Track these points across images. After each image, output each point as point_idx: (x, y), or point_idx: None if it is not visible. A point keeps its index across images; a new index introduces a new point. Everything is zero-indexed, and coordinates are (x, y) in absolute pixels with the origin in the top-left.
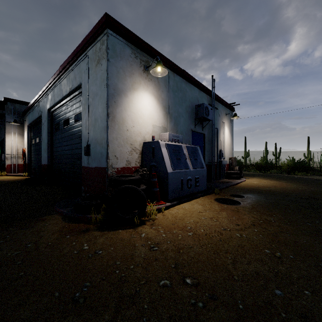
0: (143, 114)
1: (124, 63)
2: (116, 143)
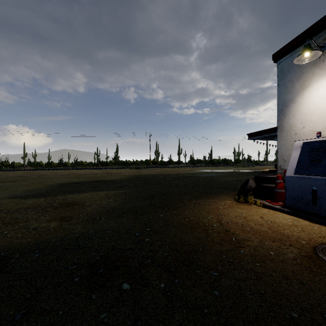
0: (318, 108)
1: (292, 73)
2: (284, 148)
